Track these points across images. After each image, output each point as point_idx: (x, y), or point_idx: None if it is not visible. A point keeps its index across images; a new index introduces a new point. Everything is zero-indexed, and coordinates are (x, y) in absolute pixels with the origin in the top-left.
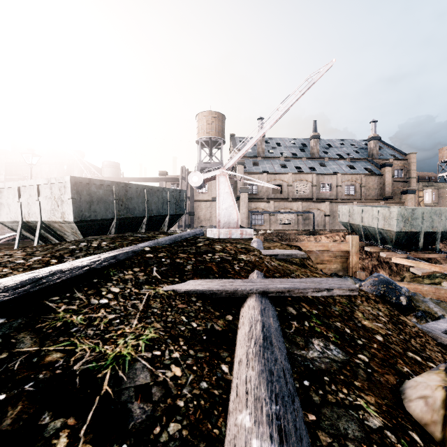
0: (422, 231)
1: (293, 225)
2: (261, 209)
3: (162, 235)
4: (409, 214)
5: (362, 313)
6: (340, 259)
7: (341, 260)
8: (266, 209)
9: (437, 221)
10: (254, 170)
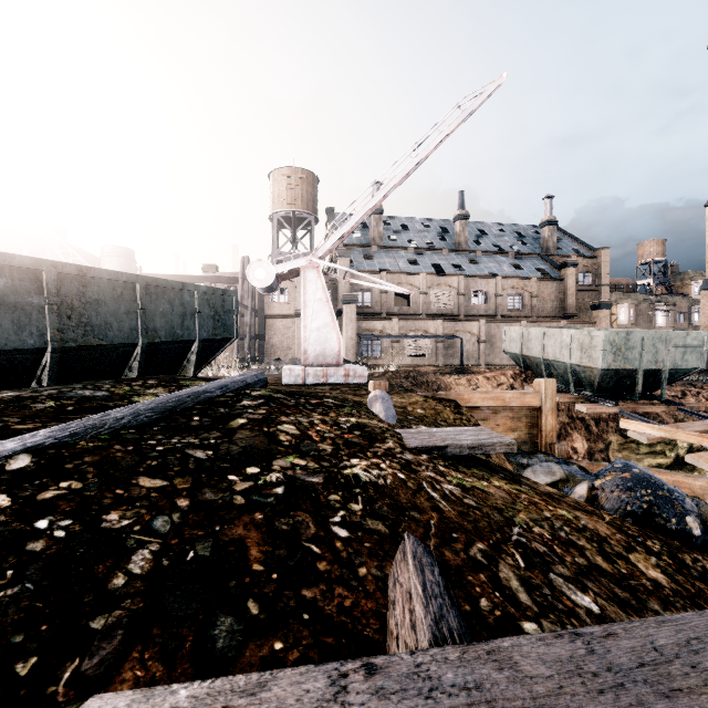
0: (640, 369)
1: (429, 357)
2: (378, 331)
3: (158, 390)
4: (622, 340)
5: None
6: (525, 422)
7: (526, 424)
8: (386, 332)
9: (663, 351)
10: (366, 266)
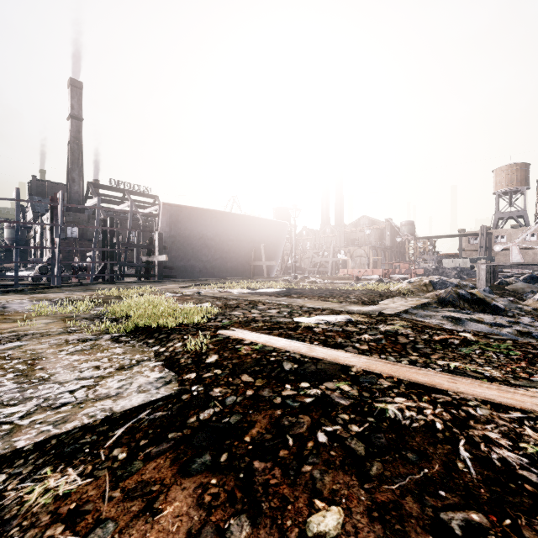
0: None
1: None
2: None
3: None
4: None
5: None
6: None
7: None
8: None
9: None
10: None
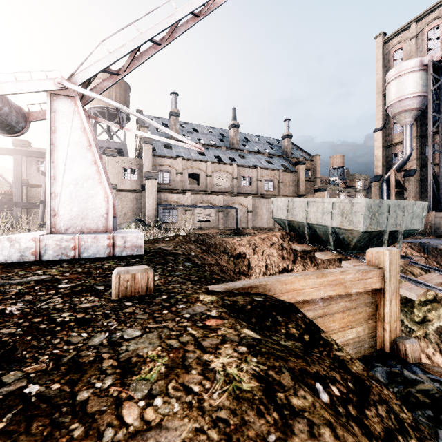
0: (387, 230)
1: (213, 222)
2: (174, 202)
3: None
4: (376, 206)
5: None
6: (364, 311)
7: (365, 314)
8: (181, 203)
9: (400, 216)
10: (166, 153)
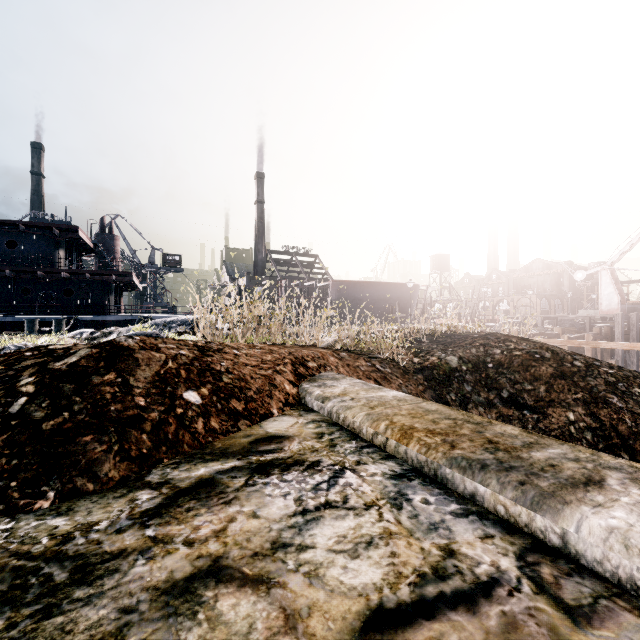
0: None
1: None
2: None
3: None
4: None
5: None
6: None
7: None
8: None
9: None
10: None
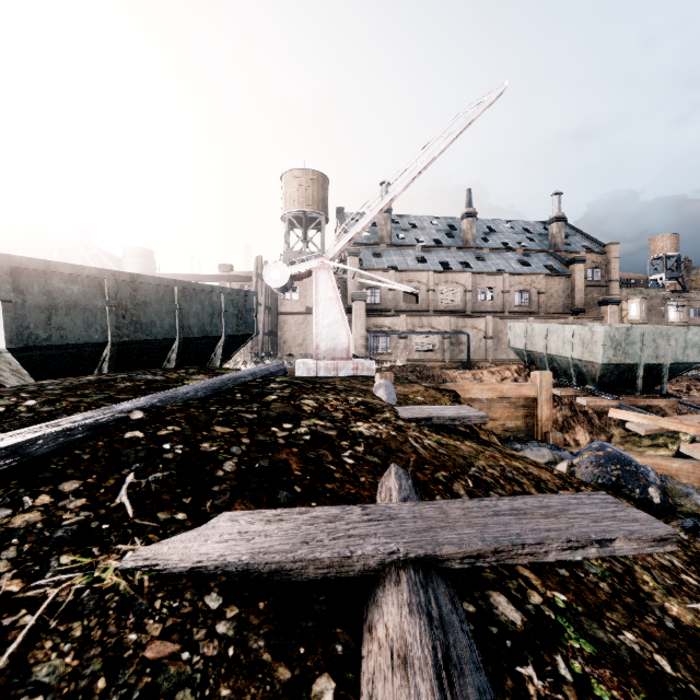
0: (641, 363)
1: (437, 353)
2: (386, 327)
3: (200, 376)
4: (622, 335)
5: (648, 570)
6: (521, 411)
7: (523, 414)
8: (394, 328)
9: (664, 346)
10: (375, 264)
